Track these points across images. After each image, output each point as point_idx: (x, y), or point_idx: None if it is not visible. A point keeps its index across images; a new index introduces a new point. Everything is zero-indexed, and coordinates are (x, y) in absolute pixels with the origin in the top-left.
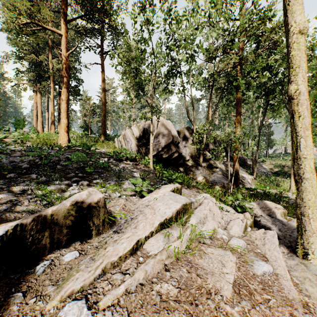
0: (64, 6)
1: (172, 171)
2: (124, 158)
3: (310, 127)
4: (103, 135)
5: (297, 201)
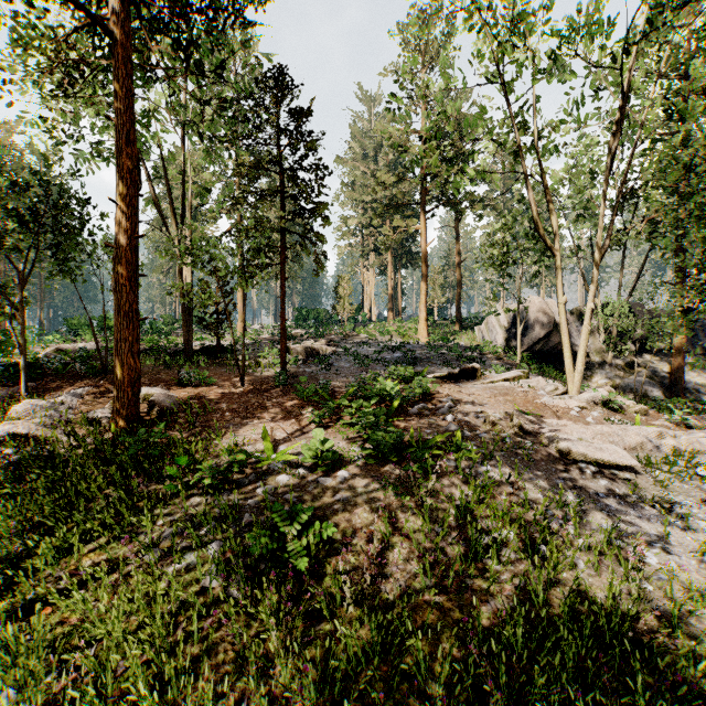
0: (423, 199)
1: (556, 370)
2: (487, 352)
3: (568, 339)
4: (457, 322)
5: (565, 370)
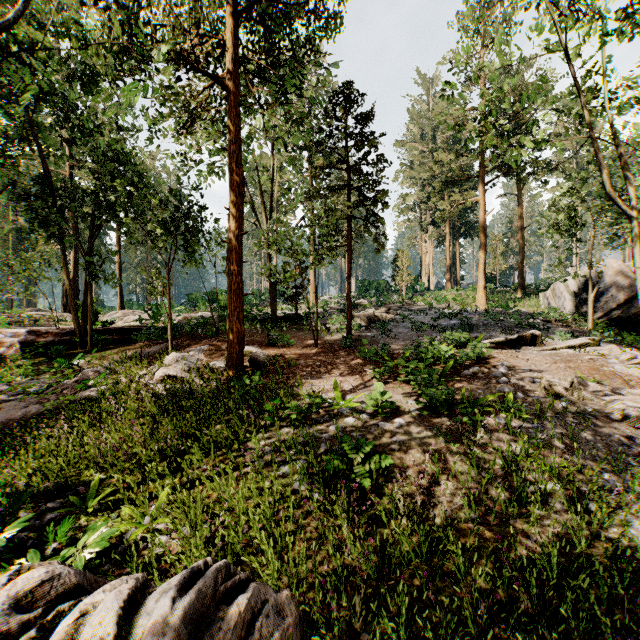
0: (481, 171)
1: (639, 338)
2: (552, 319)
3: None
4: (519, 289)
5: None
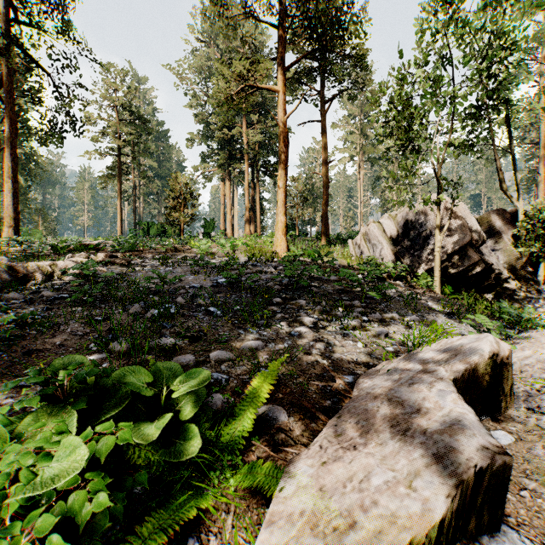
0: (281, 48)
1: (468, 299)
2: (386, 275)
3: None
4: (324, 237)
5: None
